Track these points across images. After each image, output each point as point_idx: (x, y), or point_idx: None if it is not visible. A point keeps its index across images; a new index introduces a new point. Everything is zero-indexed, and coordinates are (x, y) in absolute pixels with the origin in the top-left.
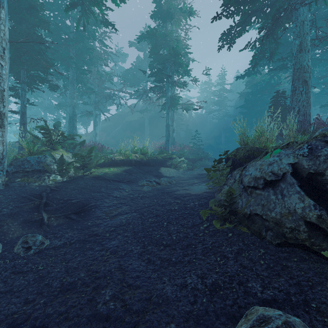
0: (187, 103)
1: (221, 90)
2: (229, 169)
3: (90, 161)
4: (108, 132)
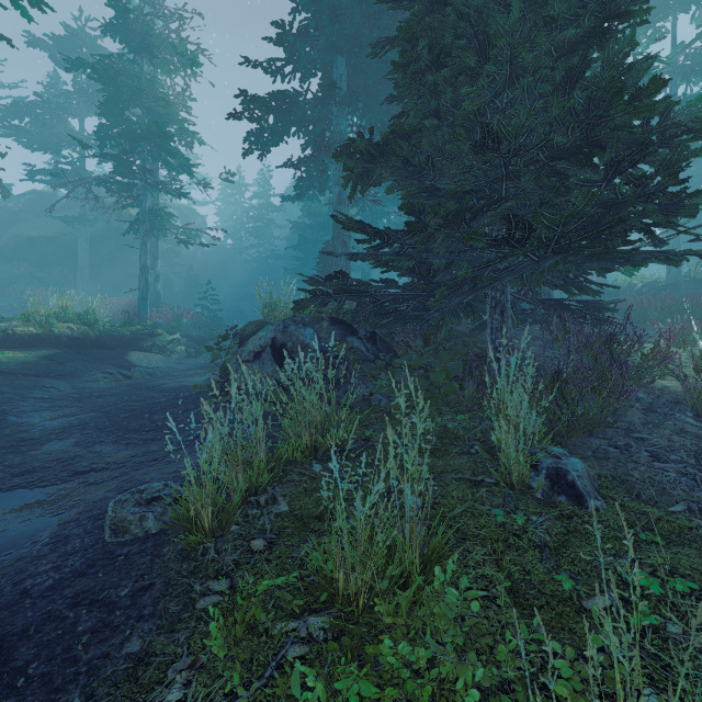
0: (191, 218)
1: (263, 206)
2: (238, 348)
3: None
4: None
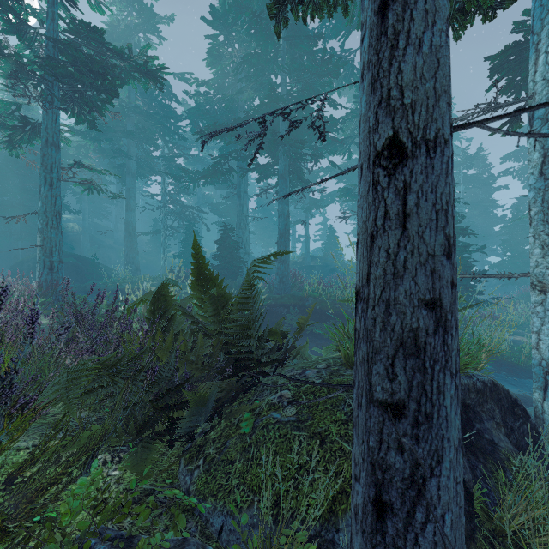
0: None
1: None
2: None
3: None
4: None
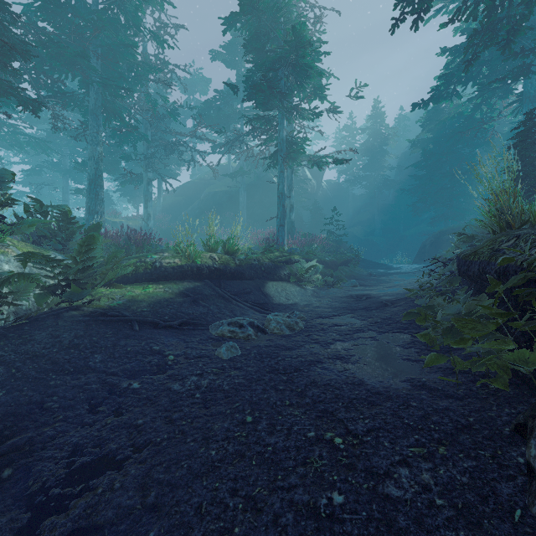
0: None
1: (374, 139)
2: None
3: (89, 271)
4: (175, 214)
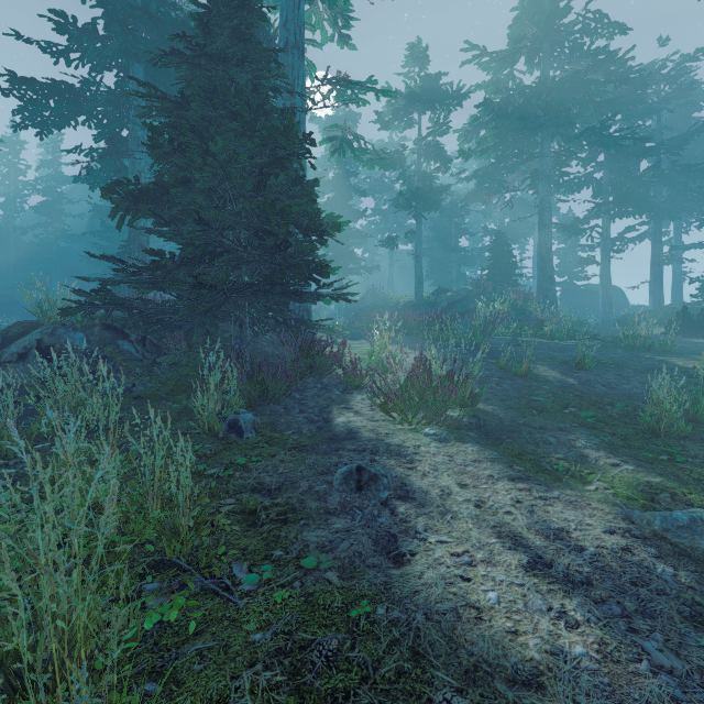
0: None
1: (51, 176)
2: None
3: None
4: None
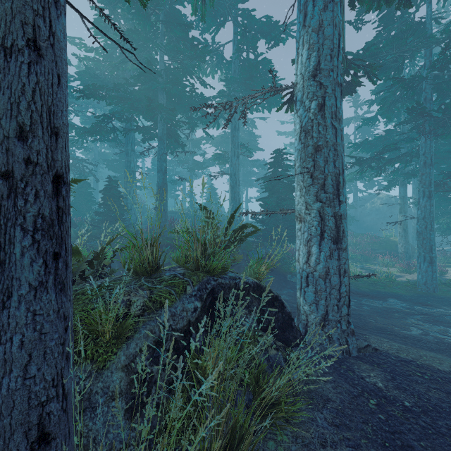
0: None
1: None
2: None
3: None
4: None
